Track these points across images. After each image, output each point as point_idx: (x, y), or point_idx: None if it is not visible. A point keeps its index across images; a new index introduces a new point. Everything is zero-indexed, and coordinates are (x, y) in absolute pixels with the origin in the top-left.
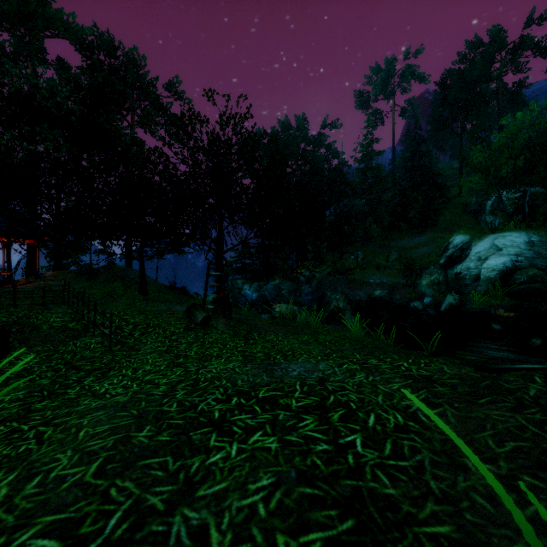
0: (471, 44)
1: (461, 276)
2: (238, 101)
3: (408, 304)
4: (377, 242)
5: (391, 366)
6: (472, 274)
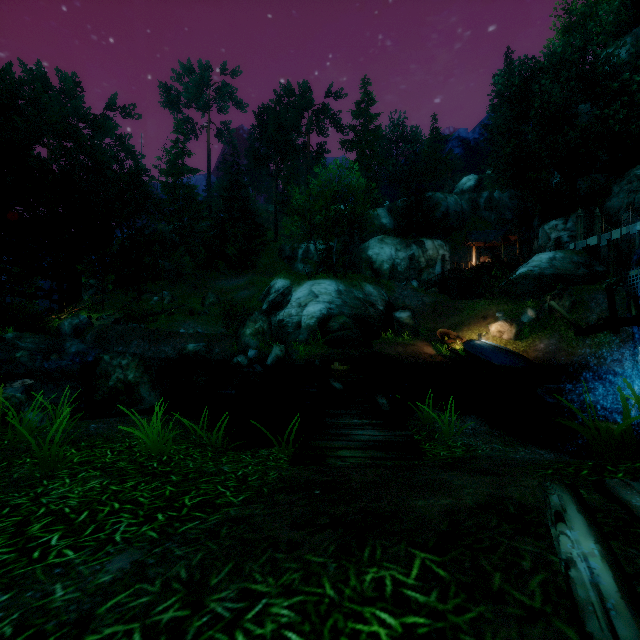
0: (286, 88)
1: (285, 324)
2: None
3: (231, 359)
4: (190, 280)
5: None
6: (294, 322)
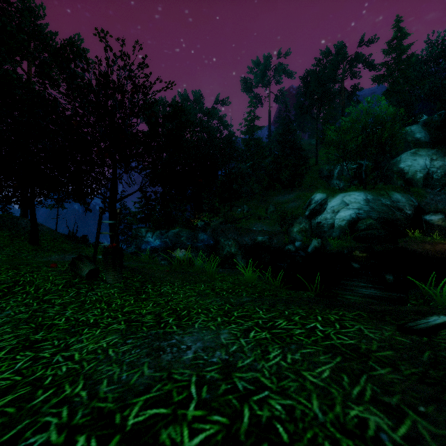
0: (324, 52)
1: (321, 225)
2: (134, 47)
3: (284, 247)
4: (258, 198)
5: (304, 330)
6: (328, 223)
